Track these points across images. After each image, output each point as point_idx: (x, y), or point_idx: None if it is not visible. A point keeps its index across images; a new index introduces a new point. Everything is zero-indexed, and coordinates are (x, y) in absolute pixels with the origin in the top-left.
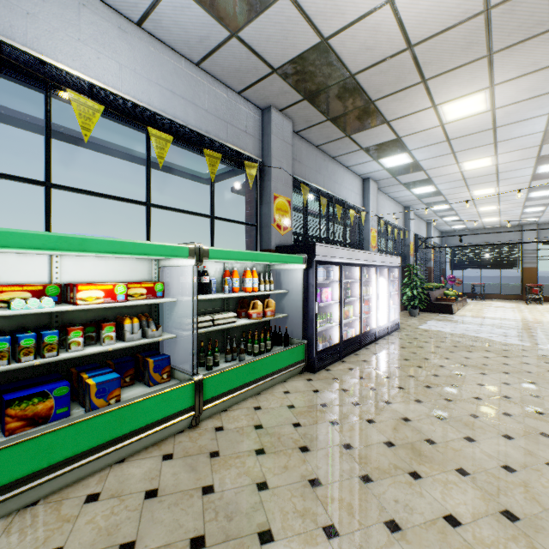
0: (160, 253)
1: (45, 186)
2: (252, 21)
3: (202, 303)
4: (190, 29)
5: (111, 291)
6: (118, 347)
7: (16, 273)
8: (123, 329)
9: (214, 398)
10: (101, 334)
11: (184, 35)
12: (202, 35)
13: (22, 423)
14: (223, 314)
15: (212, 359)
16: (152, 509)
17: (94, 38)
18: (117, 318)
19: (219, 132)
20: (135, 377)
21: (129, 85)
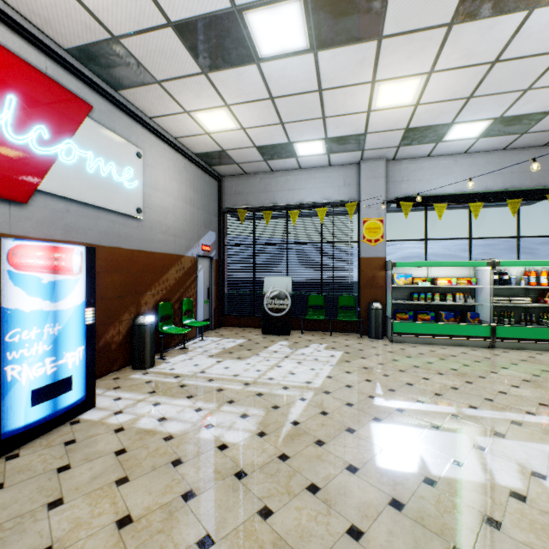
0: (470, 265)
1: (424, 240)
2: (533, 126)
3: (505, 291)
4: (493, 143)
5: (449, 281)
6: (452, 304)
7: (417, 274)
8: (455, 297)
9: (504, 338)
10: (446, 298)
11: (490, 146)
12: (501, 142)
13: (421, 320)
14: (518, 298)
15: (506, 321)
16: (463, 354)
17: (443, 173)
18: (452, 293)
19: (522, 181)
20: (461, 321)
21: (459, 185)
